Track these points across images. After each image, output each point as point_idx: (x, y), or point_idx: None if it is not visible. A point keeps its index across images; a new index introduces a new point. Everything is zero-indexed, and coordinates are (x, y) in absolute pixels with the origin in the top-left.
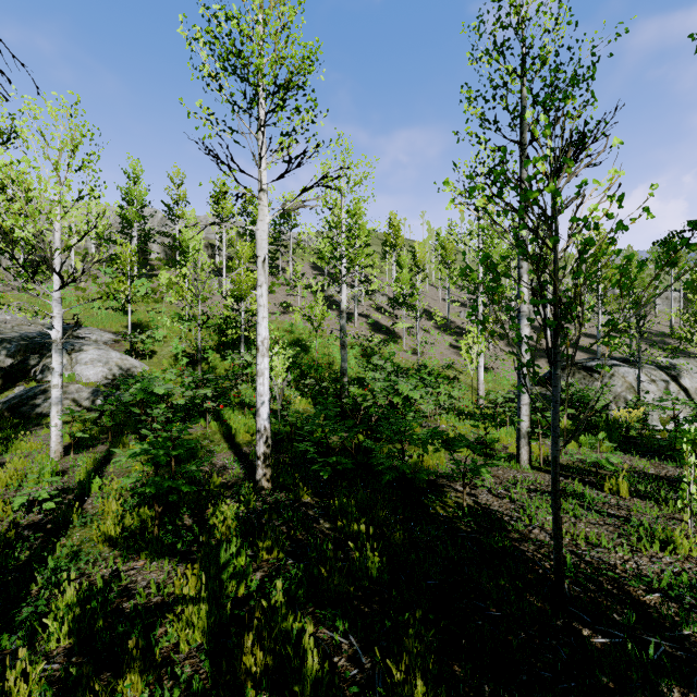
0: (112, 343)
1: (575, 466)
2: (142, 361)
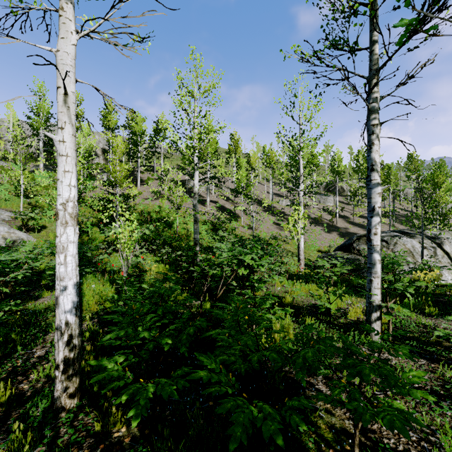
0: (9, 220)
1: (423, 338)
2: (31, 234)
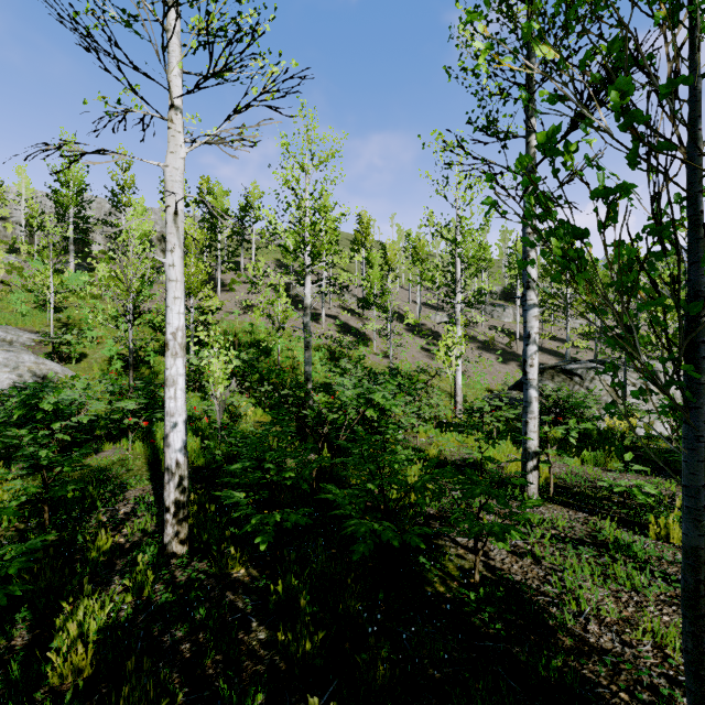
0: (32, 344)
1: (591, 493)
2: (66, 365)
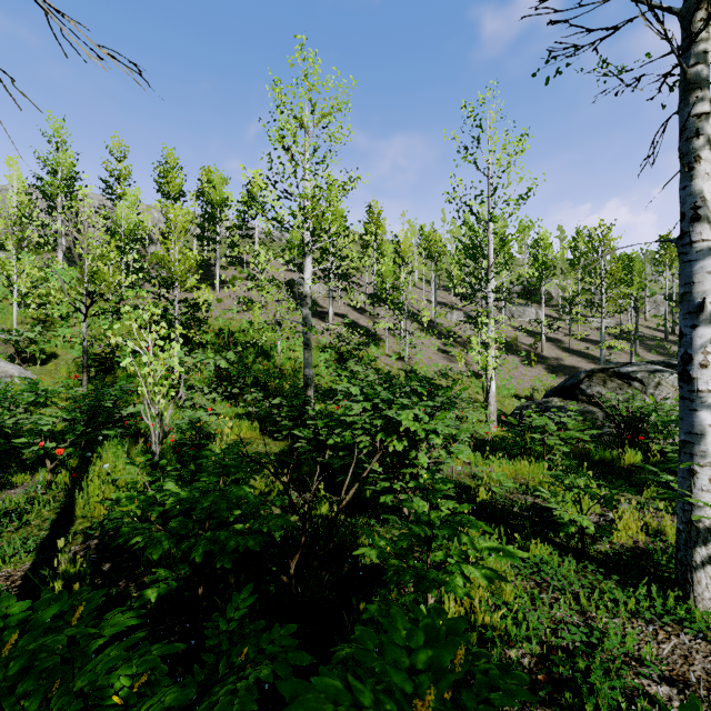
0: None
1: None
2: (30, 367)
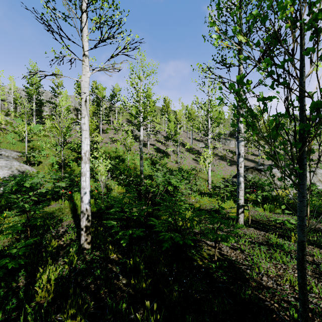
0: (17, 157)
1: (267, 223)
2: (33, 166)
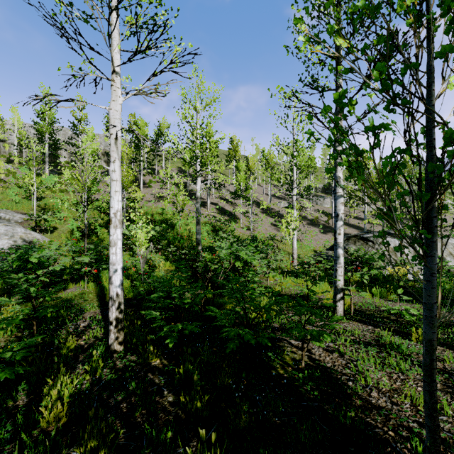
0: (22, 221)
1: (377, 315)
2: (44, 234)
